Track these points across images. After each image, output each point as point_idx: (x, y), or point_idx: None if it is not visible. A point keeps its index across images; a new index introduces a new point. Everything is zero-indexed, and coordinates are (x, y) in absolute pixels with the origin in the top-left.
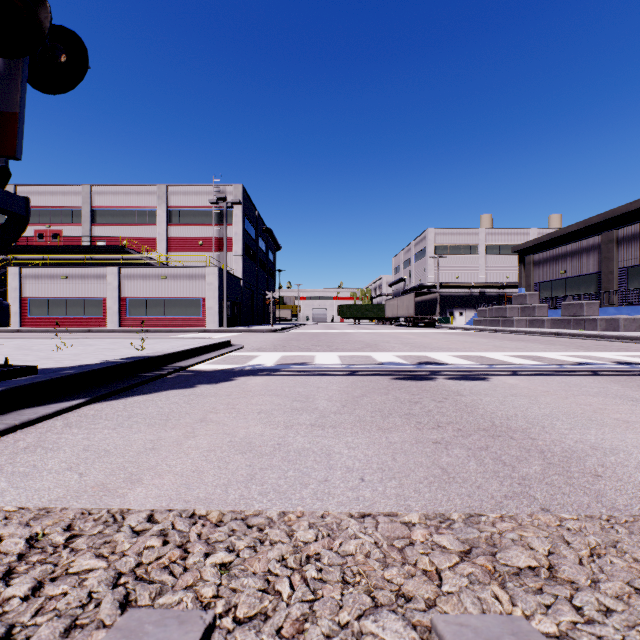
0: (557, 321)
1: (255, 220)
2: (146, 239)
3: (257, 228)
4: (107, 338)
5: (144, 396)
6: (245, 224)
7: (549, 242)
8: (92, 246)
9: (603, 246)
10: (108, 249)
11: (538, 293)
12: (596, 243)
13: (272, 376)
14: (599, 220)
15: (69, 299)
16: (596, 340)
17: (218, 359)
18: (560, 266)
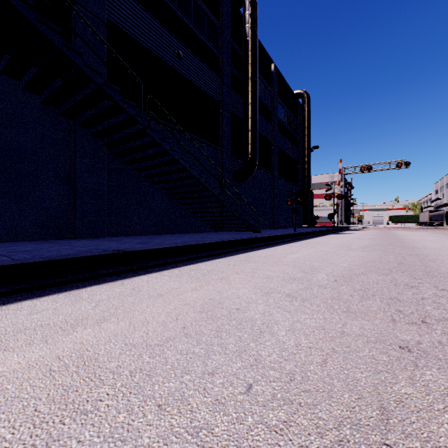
0: None
1: None
2: None
3: None
4: None
5: None
6: None
7: None
8: None
9: None
10: None
11: None
12: None
13: None
14: None
15: None
16: None
17: None
18: None
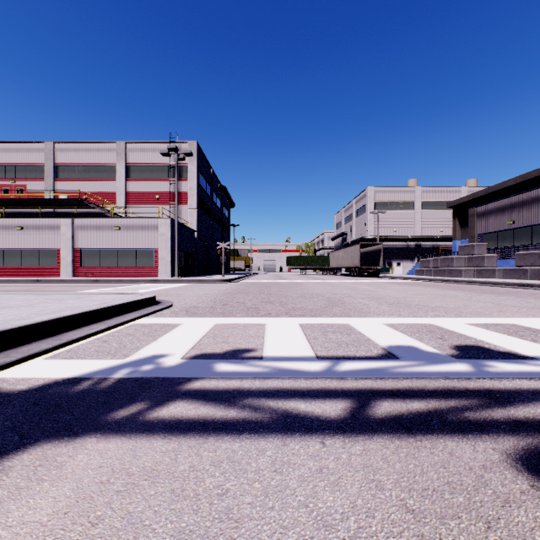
0: (510, 271)
1: (210, 177)
2: (106, 193)
3: (212, 185)
4: None
5: None
6: (200, 180)
7: (484, 197)
8: (52, 199)
9: None
10: (67, 202)
11: (486, 243)
12: None
13: (133, 440)
14: (538, 174)
15: (24, 249)
16: None
17: (100, 337)
18: (507, 217)
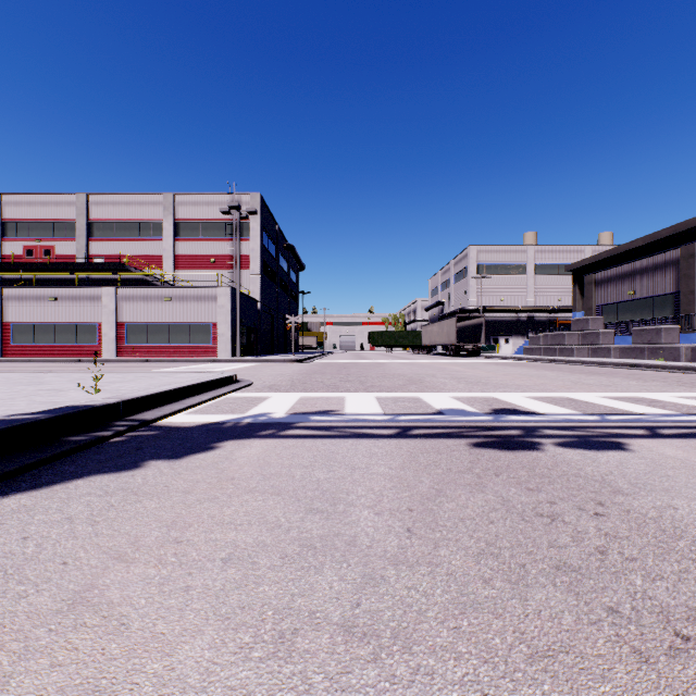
0: (627, 350)
1: (275, 235)
2: (150, 256)
3: (277, 244)
4: (79, 372)
5: (26, 495)
6: (263, 239)
7: (609, 260)
8: (87, 263)
9: (682, 261)
10: (106, 267)
11: (602, 317)
12: (673, 258)
13: (278, 439)
14: (669, 234)
15: (58, 324)
16: (689, 373)
17: (210, 404)
18: (628, 286)
